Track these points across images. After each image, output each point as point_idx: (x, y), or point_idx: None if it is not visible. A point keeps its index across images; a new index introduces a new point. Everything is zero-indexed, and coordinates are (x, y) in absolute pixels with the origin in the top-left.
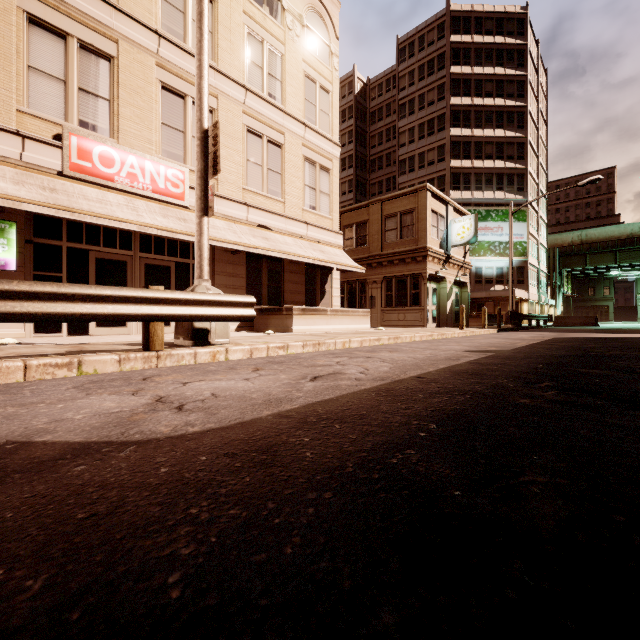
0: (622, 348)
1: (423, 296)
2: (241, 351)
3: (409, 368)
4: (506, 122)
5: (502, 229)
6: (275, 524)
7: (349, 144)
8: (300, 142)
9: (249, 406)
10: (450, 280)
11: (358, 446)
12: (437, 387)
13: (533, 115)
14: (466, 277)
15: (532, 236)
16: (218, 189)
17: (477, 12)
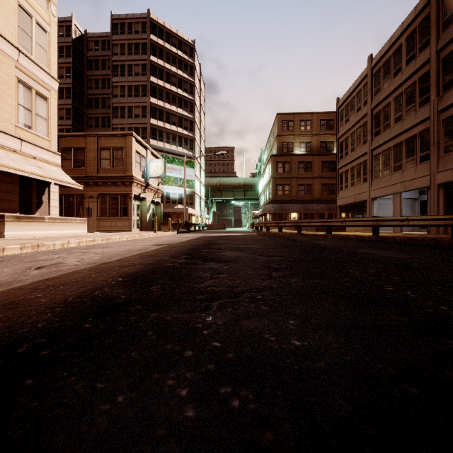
0: (226, 240)
1: (130, 210)
2: None
3: (114, 256)
4: (184, 106)
5: (182, 170)
6: (29, 322)
7: (67, 78)
8: (13, 63)
9: None
10: (149, 200)
11: (76, 292)
12: (128, 263)
13: (198, 107)
14: (159, 199)
15: (197, 177)
16: None
17: (167, 28)
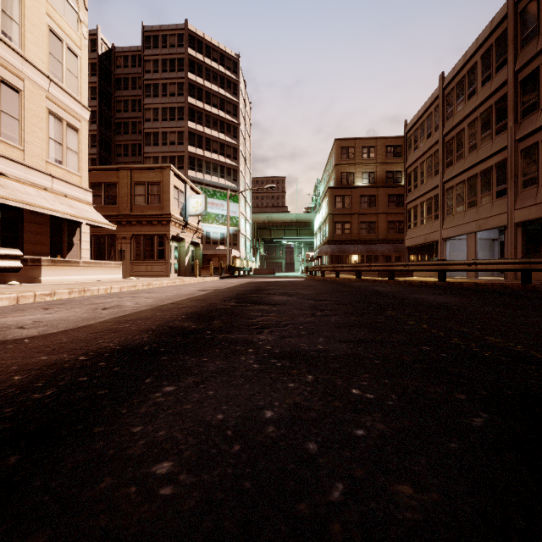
0: (275, 285)
1: (167, 252)
2: (7, 299)
3: (165, 300)
4: (226, 130)
5: (224, 206)
6: (136, 338)
7: (92, 100)
8: (44, 94)
9: (76, 322)
10: (188, 241)
11: (154, 324)
12: (183, 306)
13: (243, 131)
14: (199, 239)
15: (242, 213)
16: None
17: (207, 41)
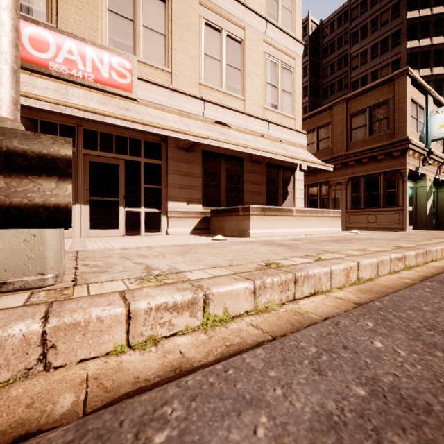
0: None
1: (401, 195)
2: None
3: None
4: None
5: None
6: None
7: (304, 77)
8: (261, 38)
9: None
10: (430, 178)
11: None
12: None
13: None
14: None
15: None
16: (172, 83)
17: None
